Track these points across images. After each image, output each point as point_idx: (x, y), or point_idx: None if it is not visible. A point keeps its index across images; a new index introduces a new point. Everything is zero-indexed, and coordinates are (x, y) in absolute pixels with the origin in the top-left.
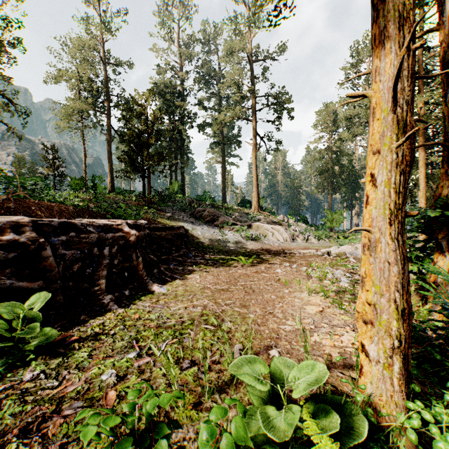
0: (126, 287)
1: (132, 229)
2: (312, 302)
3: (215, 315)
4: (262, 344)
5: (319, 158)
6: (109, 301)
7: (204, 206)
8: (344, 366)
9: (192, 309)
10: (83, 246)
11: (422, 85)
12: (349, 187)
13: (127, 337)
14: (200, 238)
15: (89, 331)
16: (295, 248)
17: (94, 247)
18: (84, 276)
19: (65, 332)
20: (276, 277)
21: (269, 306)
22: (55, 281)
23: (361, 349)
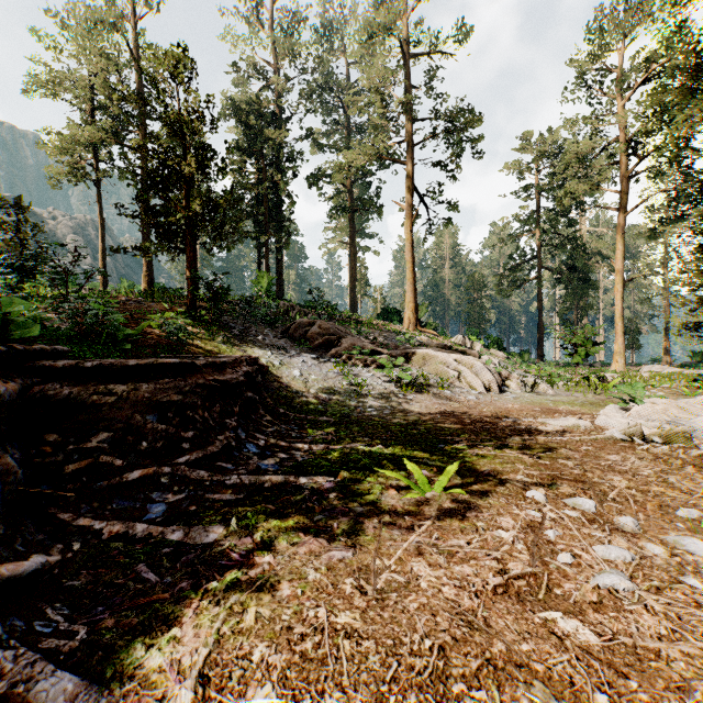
0: None
1: None
2: None
3: None
4: None
5: (522, 234)
6: None
7: (313, 316)
8: None
9: None
10: None
11: None
12: (572, 287)
13: None
14: (296, 387)
15: None
16: (522, 411)
17: None
18: None
19: None
20: None
21: None
22: None
23: None
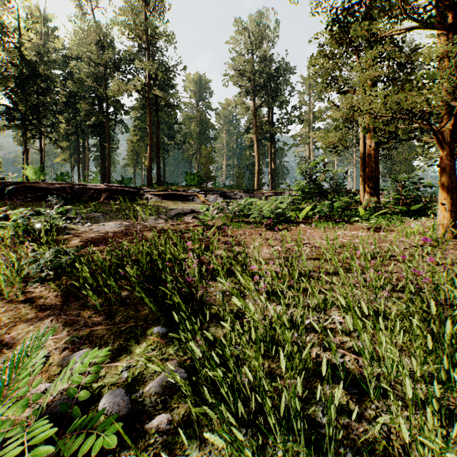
0: None
1: None
2: None
3: None
4: None
5: None
6: None
7: None
8: None
9: None
10: None
11: None
12: None
13: None
14: None
15: None
16: None
17: None
18: None
19: None
20: None
21: None
22: None
23: None
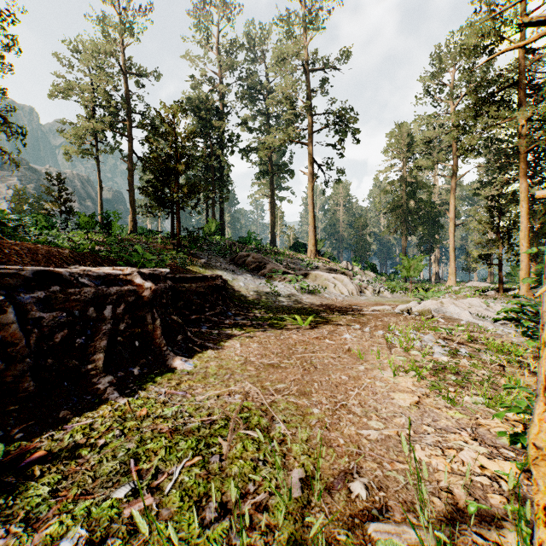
0: (136, 363)
1: (146, 281)
2: (401, 386)
3: (260, 409)
4: (335, 468)
5: (391, 191)
6: (106, 386)
7: (248, 250)
8: (479, 518)
9: (227, 399)
10: (72, 305)
11: (524, 97)
12: (427, 227)
13: (122, 453)
14: (242, 291)
15: (66, 439)
16: (363, 304)
17: (89, 306)
18: (72, 349)
19: (29, 441)
20: (345, 346)
21: (340, 394)
22: (22, 360)
23: (544, 520)
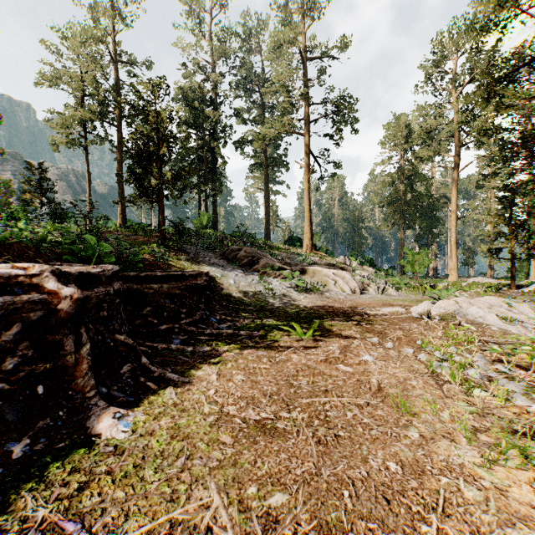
0: (26, 430)
1: (67, 285)
2: (514, 498)
3: None
4: None
5: (388, 183)
6: None
7: (240, 244)
8: None
9: None
10: None
11: None
12: (425, 221)
13: None
14: (232, 290)
15: None
16: (370, 304)
17: None
18: None
19: None
20: (371, 380)
21: (403, 533)
22: None
23: None
